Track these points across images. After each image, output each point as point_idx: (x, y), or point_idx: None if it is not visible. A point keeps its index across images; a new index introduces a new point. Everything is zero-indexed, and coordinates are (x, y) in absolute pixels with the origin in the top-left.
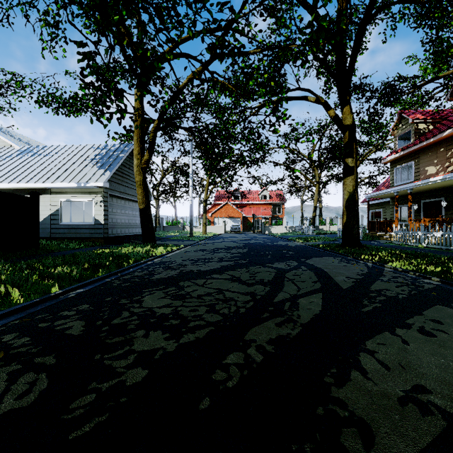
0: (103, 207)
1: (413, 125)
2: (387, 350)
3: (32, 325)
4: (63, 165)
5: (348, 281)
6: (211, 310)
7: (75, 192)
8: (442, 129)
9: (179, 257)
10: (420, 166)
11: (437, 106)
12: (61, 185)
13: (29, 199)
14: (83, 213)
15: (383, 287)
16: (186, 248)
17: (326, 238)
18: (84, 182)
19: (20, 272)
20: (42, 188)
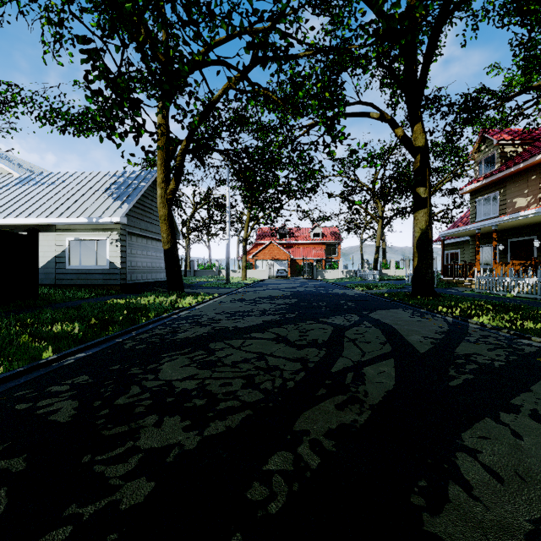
0: (120, 247)
1: (497, 148)
2: (494, 447)
3: (6, 407)
4: (71, 197)
5: (425, 342)
6: (249, 384)
7: (85, 229)
8: (535, 151)
9: (212, 309)
10: (507, 198)
11: (528, 124)
12: (69, 220)
13: (26, 237)
14: (96, 255)
15: (471, 350)
16: (221, 298)
17: (392, 286)
18: (96, 217)
19: (7, 331)
20: (46, 224)
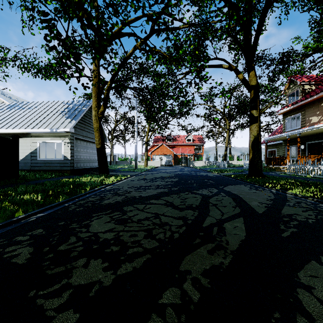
0: (70, 146)
1: (300, 86)
2: (322, 284)
3: None
4: (40, 116)
5: (261, 206)
6: (148, 235)
7: (49, 135)
8: None
9: (125, 185)
10: (306, 117)
11: (319, 71)
12: (39, 130)
13: (11, 140)
14: (55, 151)
15: (292, 211)
16: (132, 178)
17: (236, 170)
18: (55, 128)
19: None
20: (25, 133)
